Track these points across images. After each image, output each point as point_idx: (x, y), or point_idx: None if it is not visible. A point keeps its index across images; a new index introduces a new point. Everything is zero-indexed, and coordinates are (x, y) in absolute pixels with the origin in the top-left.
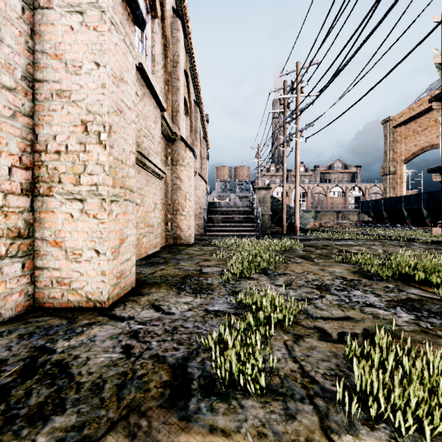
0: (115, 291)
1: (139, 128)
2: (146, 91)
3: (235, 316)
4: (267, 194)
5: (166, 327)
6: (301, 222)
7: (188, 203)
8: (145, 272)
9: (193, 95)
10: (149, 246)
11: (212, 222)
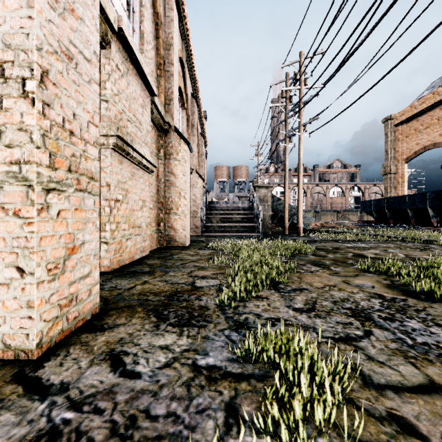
0: (57, 327)
1: (121, 109)
2: (131, 68)
3: (242, 383)
4: (268, 192)
5: (116, 418)
6: (303, 222)
7: (182, 201)
8: (121, 287)
9: (189, 87)
10: (135, 250)
11: (210, 222)
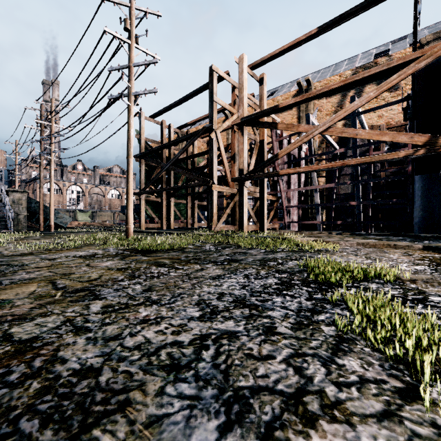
0: None
1: None
2: None
3: None
4: (23, 197)
5: None
6: (62, 221)
7: None
8: None
9: None
10: None
11: None
